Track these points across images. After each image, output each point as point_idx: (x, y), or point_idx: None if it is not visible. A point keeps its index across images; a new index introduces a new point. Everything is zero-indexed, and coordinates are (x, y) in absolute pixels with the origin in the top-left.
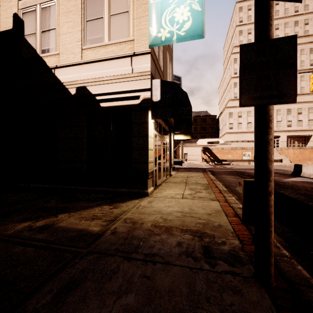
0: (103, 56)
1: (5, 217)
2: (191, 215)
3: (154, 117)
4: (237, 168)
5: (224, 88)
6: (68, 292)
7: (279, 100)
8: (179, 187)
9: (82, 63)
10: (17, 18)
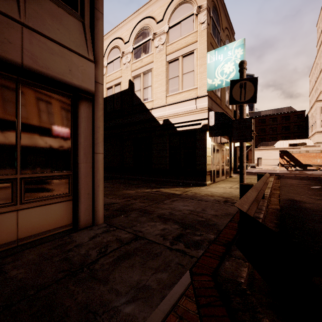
0: (179, 99)
1: (139, 188)
2: (229, 194)
3: (210, 136)
4: (320, 174)
5: (316, 76)
6: (174, 201)
7: (246, 140)
8: (232, 183)
9: (166, 105)
10: (131, 82)
